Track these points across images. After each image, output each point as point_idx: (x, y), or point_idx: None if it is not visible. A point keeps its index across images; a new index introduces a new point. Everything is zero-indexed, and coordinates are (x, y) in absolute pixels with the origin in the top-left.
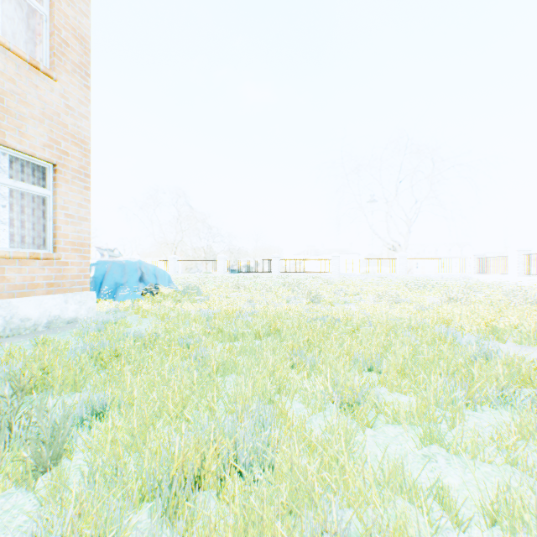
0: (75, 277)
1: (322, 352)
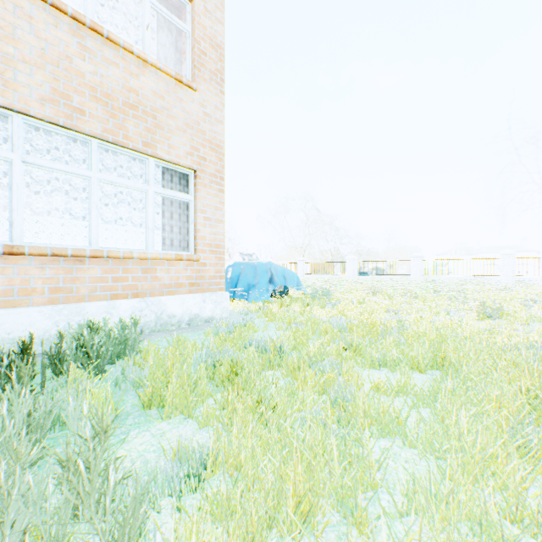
0: (212, 277)
1: None
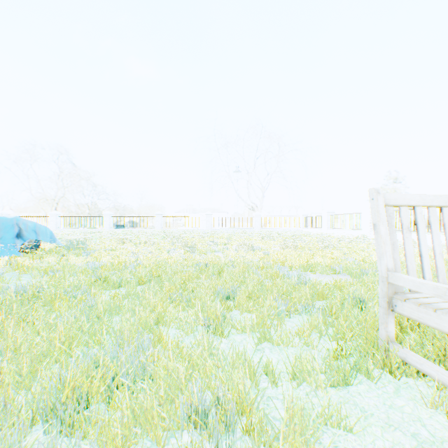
0: None
1: (194, 290)
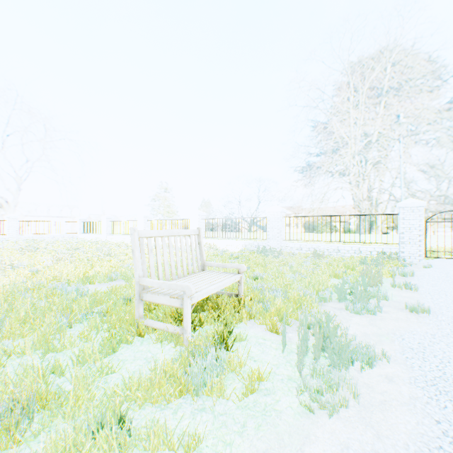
0: None
1: None
